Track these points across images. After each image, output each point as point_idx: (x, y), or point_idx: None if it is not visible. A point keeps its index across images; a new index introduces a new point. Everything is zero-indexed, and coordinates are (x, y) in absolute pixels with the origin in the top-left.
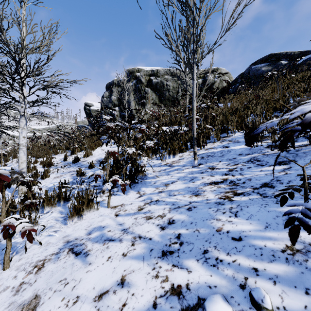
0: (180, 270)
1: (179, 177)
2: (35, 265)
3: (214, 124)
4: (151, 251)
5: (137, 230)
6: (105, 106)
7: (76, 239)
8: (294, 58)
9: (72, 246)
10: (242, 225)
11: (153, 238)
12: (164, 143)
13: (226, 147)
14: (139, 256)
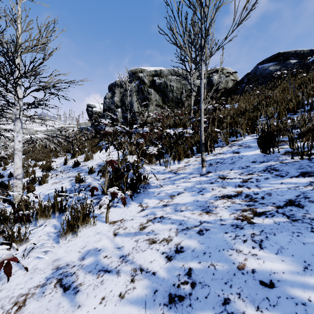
0: None
1: (186, 187)
2: (15, 301)
3: (221, 126)
4: (155, 293)
5: (138, 259)
6: (108, 108)
7: (66, 266)
8: (303, 56)
9: (61, 276)
10: (271, 262)
11: (157, 273)
12: (169, 147)
13: (236, 153)
14: (139, 300)
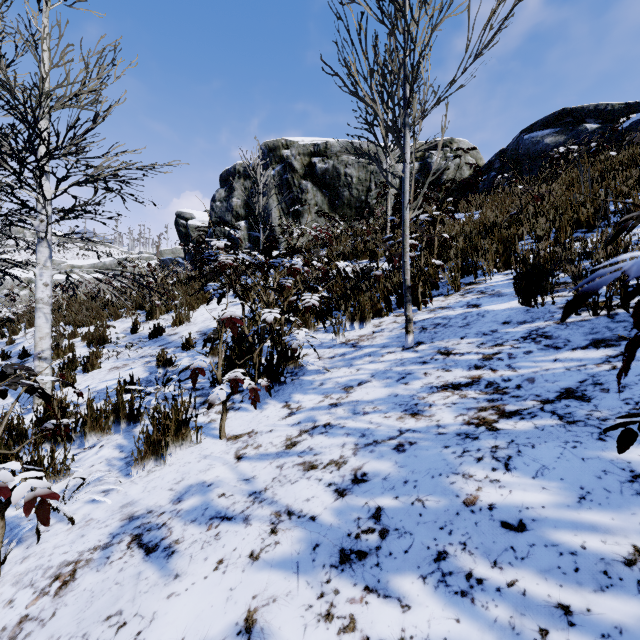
0: (382, 602)
1: (374, 372)
2: (55, 573)
3: (447, 256)
4: (316, 549)
5: (284, 496)
6: (219, 219)
7: (148, 513)
8: (612, 117)
9: (140, 530)
10: (523, 492)
11: (319, 518)
12: (342, 296)
13: (474, 307)
14: (287, 561)
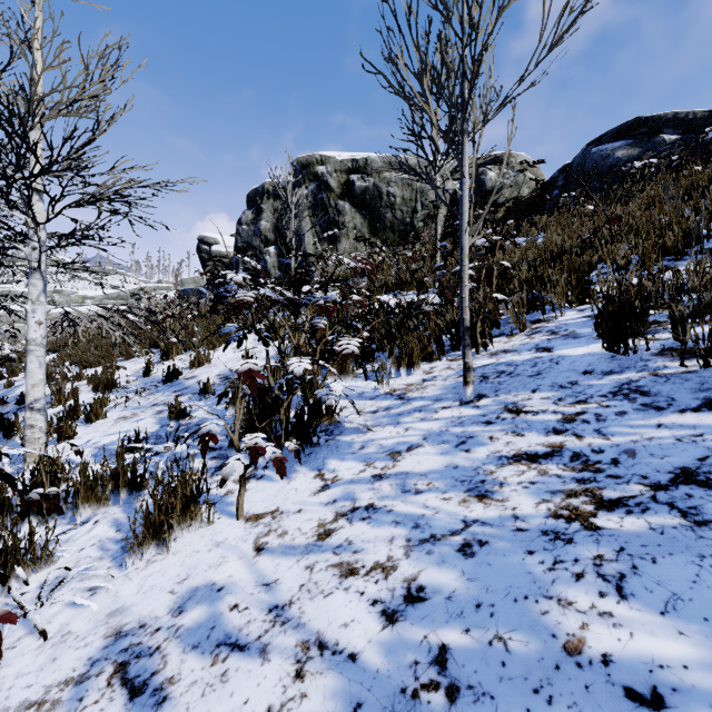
0: None
1: (427, 433)
2: None
3: (507, 287)
4: None
5: (314, 616)
6: (245, 245)
7: (140, 628)
8: (694, 126)
9: (126, 655)
10: (651, 637)
11: (361, 657)
12: (386, 335)
13: (544, 351)
14: None
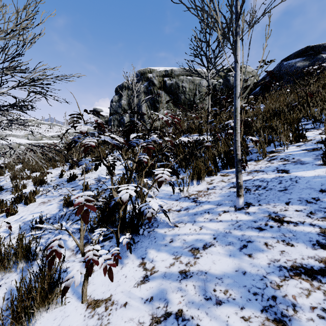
0: None
1: (216, 233)
2: None
3: (249, 132)
4: None
5: None
6: (114, 112)
7: None
8: None
9: None
10: None
11: None
12: (183, 159)
13: (284, 172)
14: None
